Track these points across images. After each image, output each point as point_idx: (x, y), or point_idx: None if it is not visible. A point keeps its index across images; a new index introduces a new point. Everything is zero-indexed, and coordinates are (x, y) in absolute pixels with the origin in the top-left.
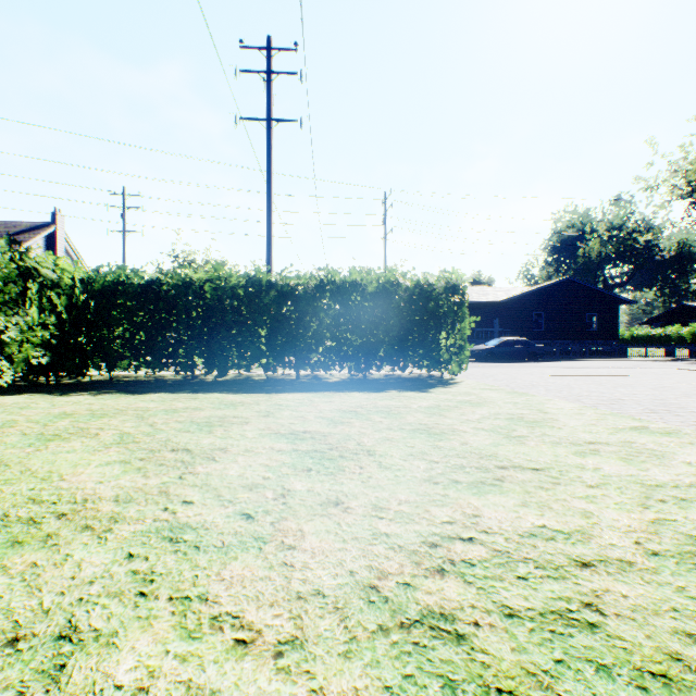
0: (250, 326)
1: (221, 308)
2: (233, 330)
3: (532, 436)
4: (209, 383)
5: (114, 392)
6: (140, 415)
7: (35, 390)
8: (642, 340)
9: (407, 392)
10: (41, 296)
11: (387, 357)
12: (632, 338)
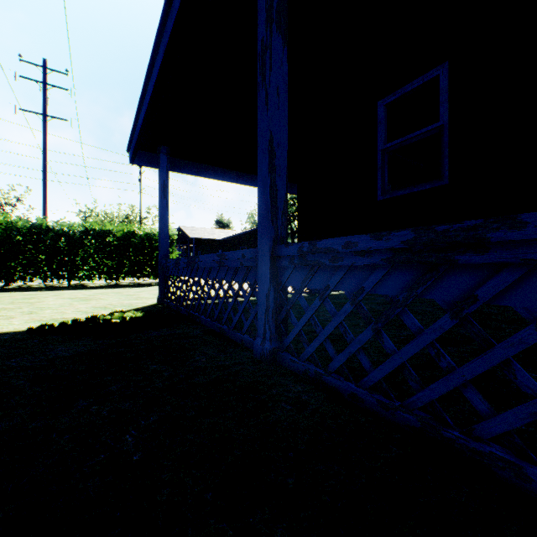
0: (35, 254)
1: (9, 241)
2: (19, 255)
3: None
4: (0, 289)
5: None
6: None
7: None
8: None
9: (135, 288)
10: None
11: (129, 272)
12: None
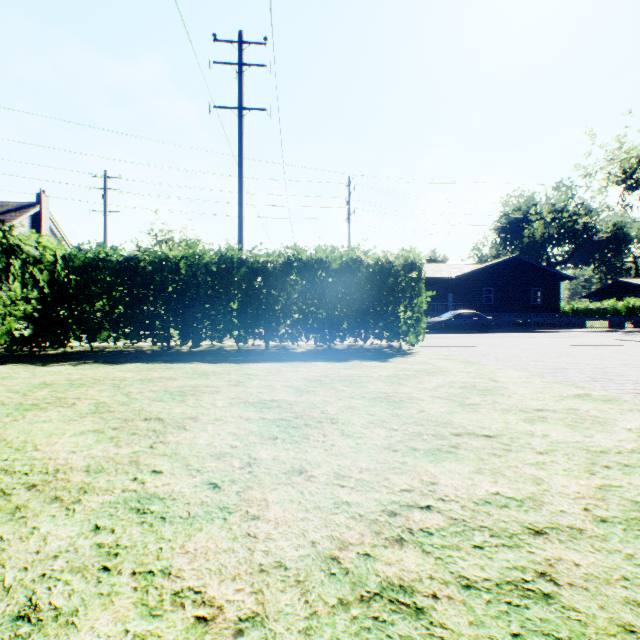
0: (223, 300)
1: (195, 283)
2: (206, 303)
3: (484, 404)
4: (184, 353)
5: (94, 362)
6: (117, 385)
7: (18, 361)
8: (581, 313)
9: (368, 361)
10: (24, 272)
11: (350, 329)
12: (572, 311)
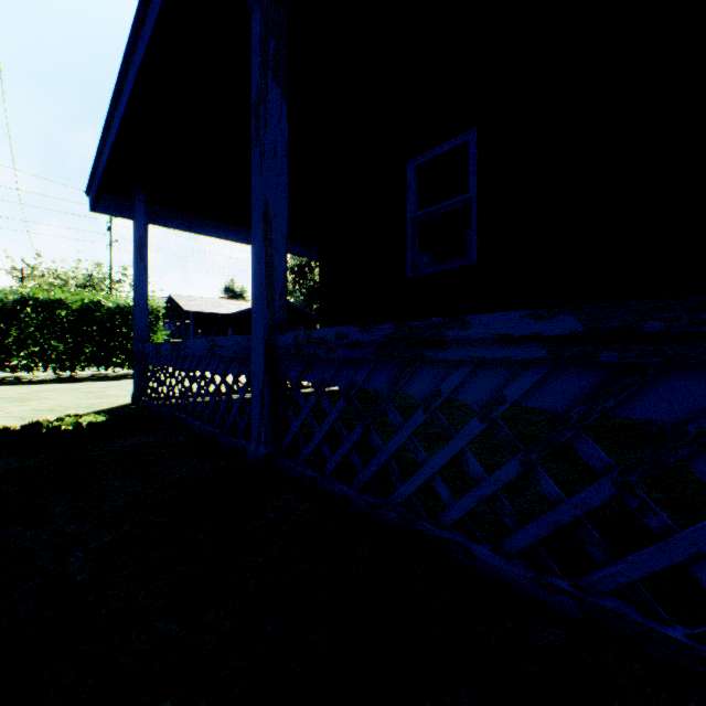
0: None
1: None
2: None
3: None
4: None
5: None
6: None
7: None
8: None
9: (101, 382)
10: None
11: (92, 359)
12: None
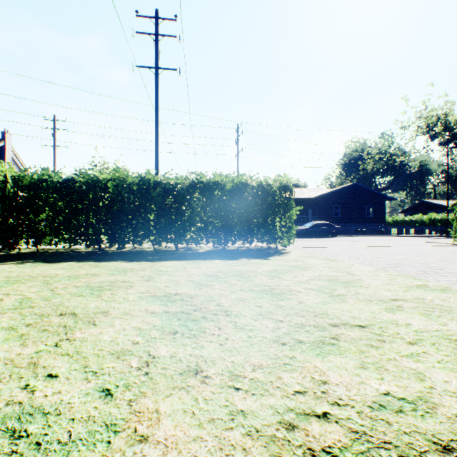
0: (142, 213)
1: (120, 199)
2: (129, 215)
3: (349, 295)
4: (111, 253)
5: (35, 261)
6: (47, 281)
7: None
8: (399, 224)
9: (253, 259)
10: None
11: (239, 234)
12: (393, 222)
